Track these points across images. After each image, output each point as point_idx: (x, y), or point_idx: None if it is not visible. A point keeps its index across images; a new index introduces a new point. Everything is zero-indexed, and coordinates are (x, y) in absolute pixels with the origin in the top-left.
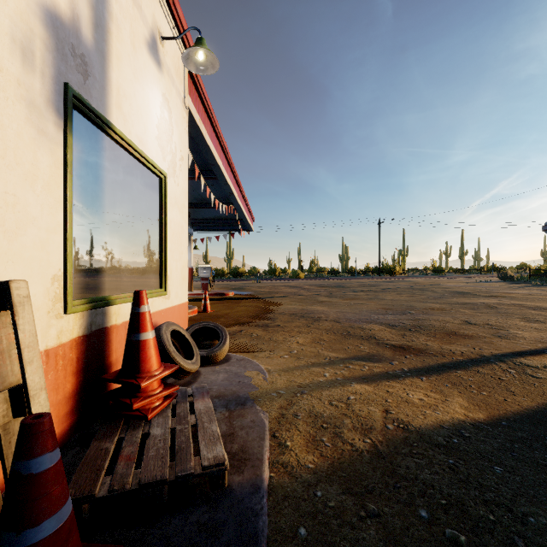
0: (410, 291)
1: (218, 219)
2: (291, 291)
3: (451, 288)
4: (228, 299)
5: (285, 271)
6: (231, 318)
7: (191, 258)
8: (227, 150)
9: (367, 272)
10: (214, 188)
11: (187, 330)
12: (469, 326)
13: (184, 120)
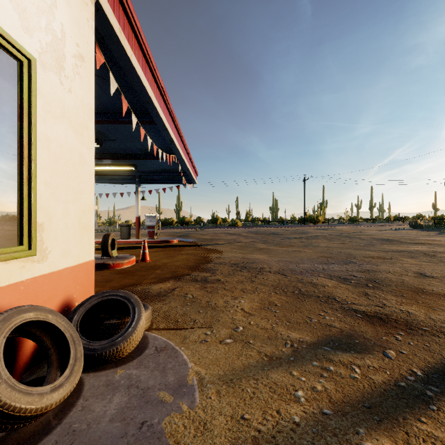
0: (339, 238)
1: (163, 171)
2: (231, 238)
3: (375, 235)
4: (172, 246)
5: (225, 220)
6: (168, 269)
7: (139, 208)
8: (165, 91)
9: (294, 221)
10: (154, 137)
11: (80, 306)
12: (428, 279)
13: (85, 7)
